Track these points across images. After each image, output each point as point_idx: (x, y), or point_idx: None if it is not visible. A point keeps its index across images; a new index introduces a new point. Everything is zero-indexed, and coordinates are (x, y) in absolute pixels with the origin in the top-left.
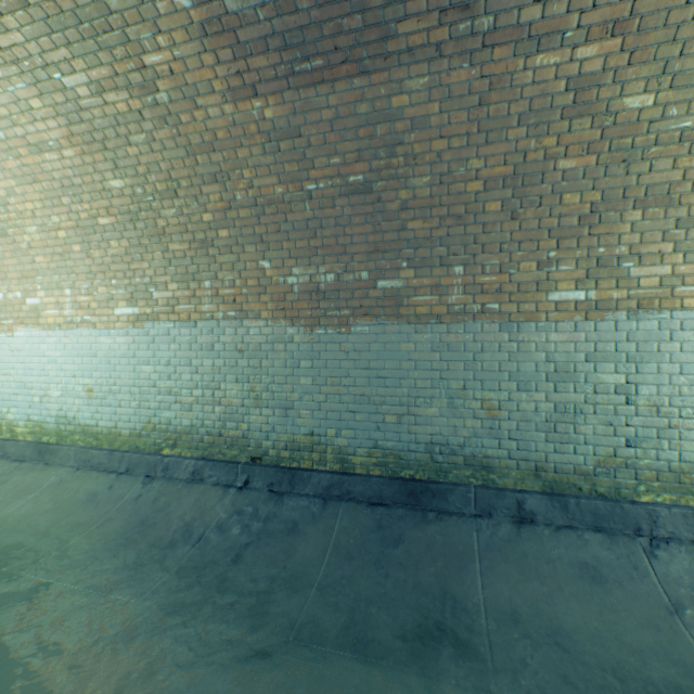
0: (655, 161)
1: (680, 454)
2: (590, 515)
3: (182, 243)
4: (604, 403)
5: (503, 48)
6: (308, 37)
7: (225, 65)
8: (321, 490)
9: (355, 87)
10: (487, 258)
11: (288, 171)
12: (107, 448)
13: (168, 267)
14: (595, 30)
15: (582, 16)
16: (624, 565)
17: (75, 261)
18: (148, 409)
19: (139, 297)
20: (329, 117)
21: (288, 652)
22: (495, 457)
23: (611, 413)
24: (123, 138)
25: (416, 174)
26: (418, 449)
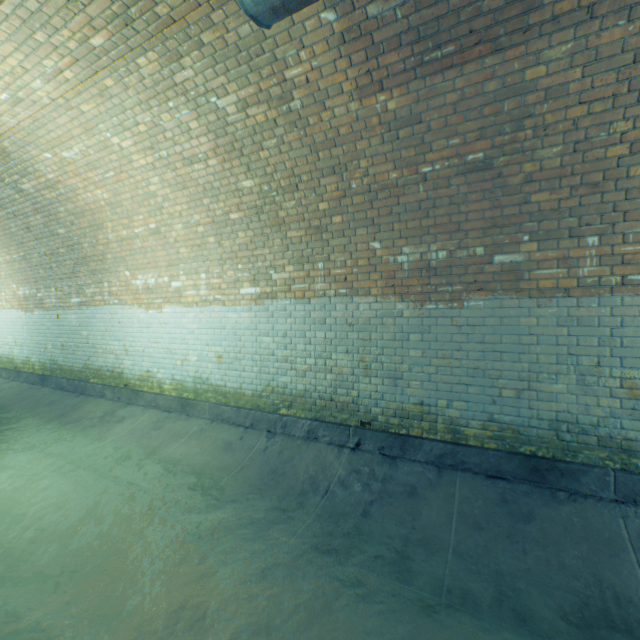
0: None
1: None
2: None
3: (299, 230)
4: None
5: None
6: (443, 26)
7: (356, 67)
8: (433, 458)
9: (485, 66)
10: (629, 226)
11: (404, 157)
12: (233, 405)
13: (285, 252)
14: None
15: None
16: None
17: (209, 251)
18: (267, 374)
19: (260, 279)
20: (452, 100)
21: (441, 611)
22: (638, 440)
23: None
24: (257, 144)
25: (545, 144)
26: (539, 425)
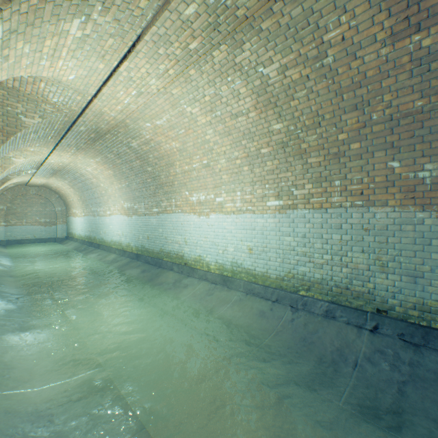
0: None
1: None
2: None
3: (318, 157)
4: None
5: None
6: None
7: (393, 17)
8: None
9: None
10: None
11: (433, 86)
12: (261, 284)
13: (305, 174)
14: None
15: None
16: None
17: (243, 176)
18: (288, 264)
19: (283, 194)
20: None
21: None
22: None
23: None
24: (289, 96)
25: None
26: None
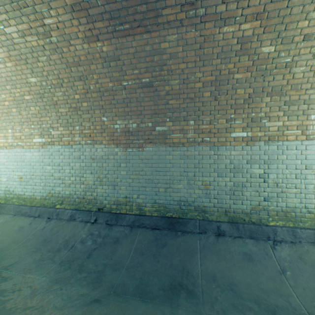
0: (275, 75)
1: (286, 204)
2: (248, 231)
3: (65, 108)
4: (254, 182)
5: (209, 23)
6: (122, 14)
7: (83, 25)
8: (130, 223)
9: (144, 38)
10: (204, 117)
11: (114, 76)
12: (29, 205)
13: (59, 119)
14: (249, 17)
15: (243, 10)
16: (262, 253)
17: (13, 116)
18: (49, 186)
19: (45, 134)
20: (132, 52)
21: (110, 298)
22: (208, 206)
23: (257, 186)
24: (35, 58)
25: (173, 78)
26: (174, 203)
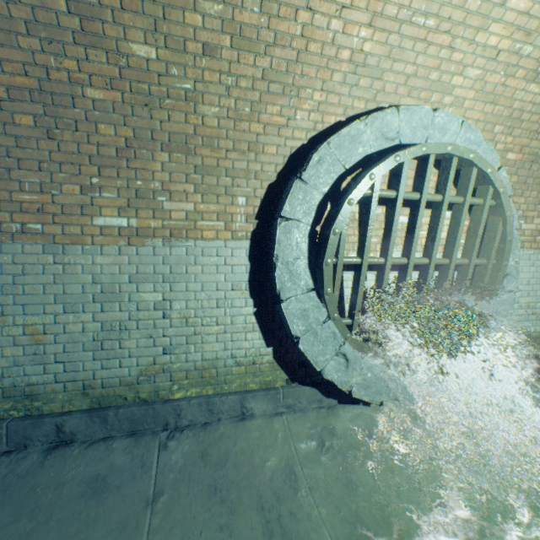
0: (172, 112)
1: (203, 355)
2: (128, 422)
3: None
4: (146, 319)
5: None
6: None
7: None
8: None
9: None
10: (26, 175)
11: None
12: None
13: None
14: None
15: None
16: (135, 466)
17: None
18: None
19: None
20: None
21: None
22: (41, 383)
23: (152, 327)
24: None
25: None
26: None
